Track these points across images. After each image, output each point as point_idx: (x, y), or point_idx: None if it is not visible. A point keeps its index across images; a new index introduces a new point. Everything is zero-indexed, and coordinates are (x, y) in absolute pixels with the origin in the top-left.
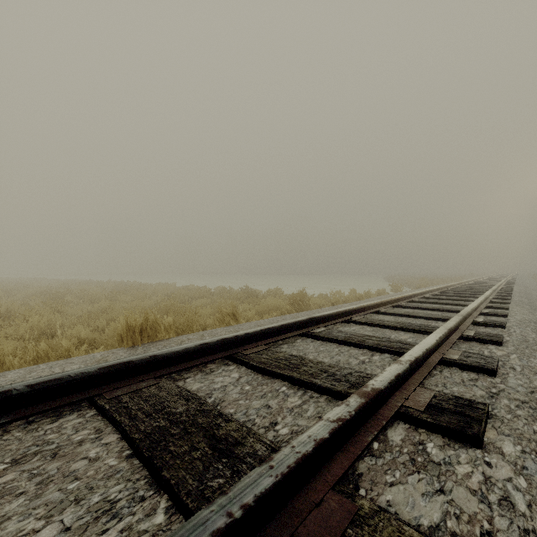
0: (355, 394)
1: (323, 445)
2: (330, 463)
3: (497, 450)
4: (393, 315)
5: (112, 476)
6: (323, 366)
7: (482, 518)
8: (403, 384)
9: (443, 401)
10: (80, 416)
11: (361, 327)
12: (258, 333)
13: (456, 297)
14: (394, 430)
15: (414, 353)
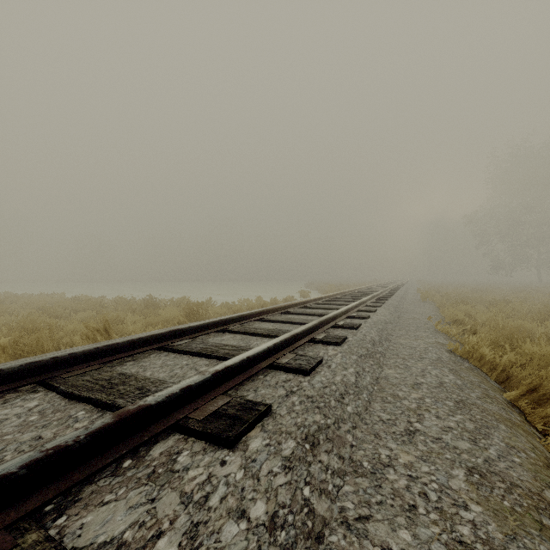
0: (111, 415)
1: None
2: (28, 498)
3: (243, 449)
4: (274, 322)
5: None
6: (145, 383)
7: (166, 522)
8: (204, 394)
9: (231, 407)
10: None
11: (232, 336)
12: (92, 352)
13: (345, 302)
14: (165, 443)
15: (229, 362)
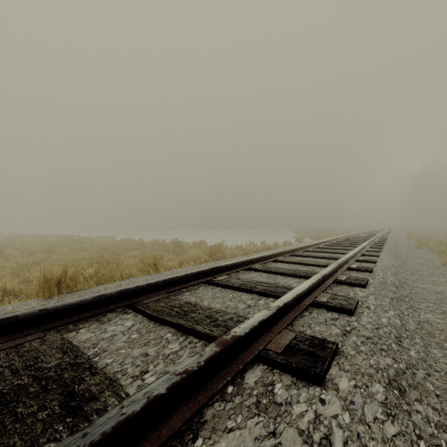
0: (214, 343)
1: (156, 402)
2: (170, 416)
3: (334, 387)
4: (289, 263)
5: None
6: (210, 312)
7: None
8: (271, 328)
9: (301, 342)
10: None
11: (258, 274)
12: (161, 283)
13: (343, 247)
14: (253, 372)
15: (285, 299)
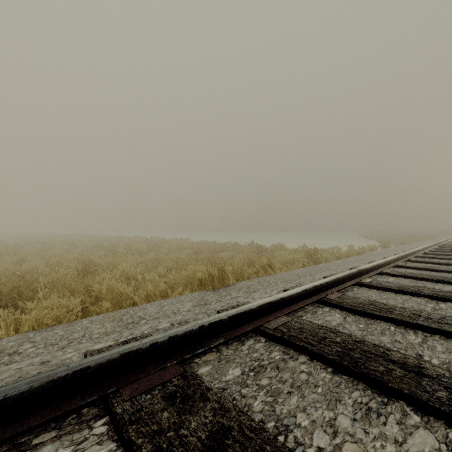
0: None
1: None
2: None
3: None
4: (414, 268)
5: (339, 384)
6: (410, 310)
7: None
8: None
9: None
10: (258, 341)
11: (396, 279)
12: (332, 282)
13: None
14: None
15: None
